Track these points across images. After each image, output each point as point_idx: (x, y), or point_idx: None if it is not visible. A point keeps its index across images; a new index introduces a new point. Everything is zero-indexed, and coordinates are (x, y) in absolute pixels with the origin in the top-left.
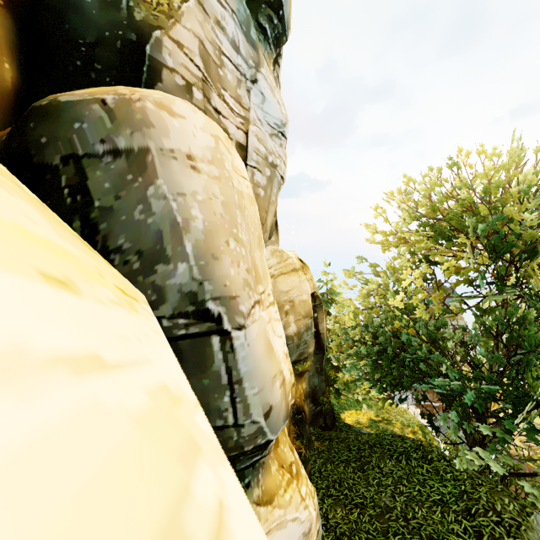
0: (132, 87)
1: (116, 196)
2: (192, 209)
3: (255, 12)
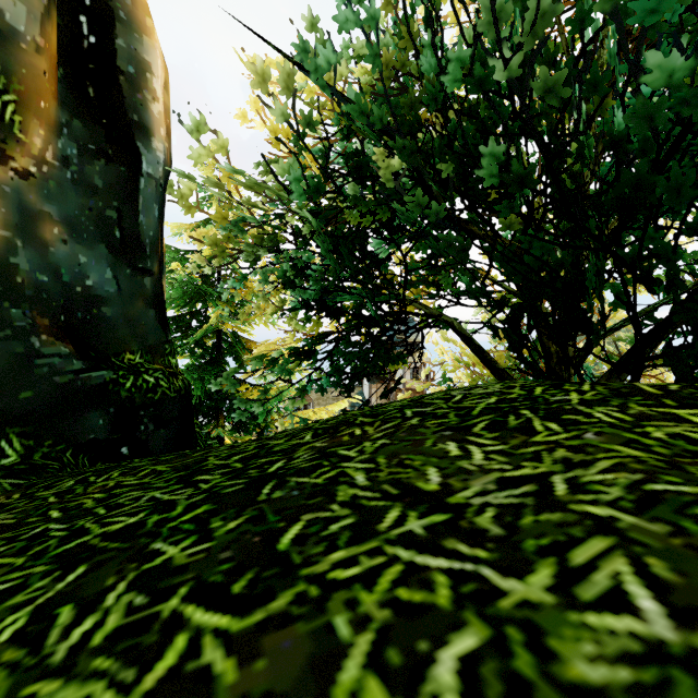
0: None
1: None
2: None
3: None
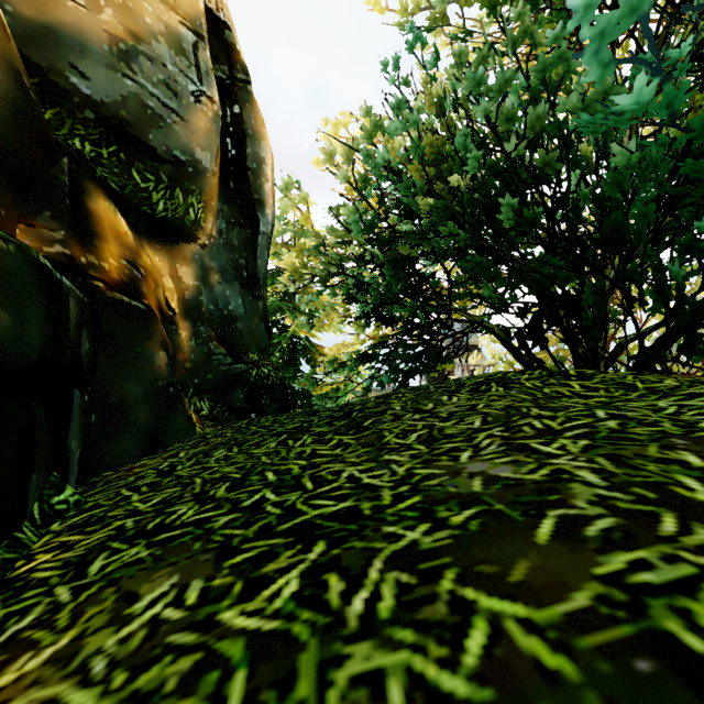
0: None
1: None
2: None
3: None
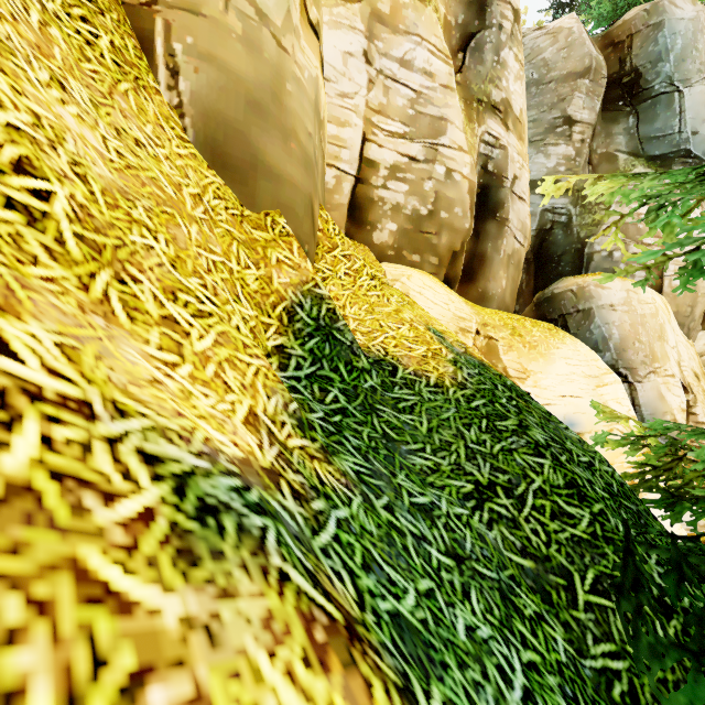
0: (578, 269)
1: (579, 328)
2: (612, 330)
3: (667, 166)
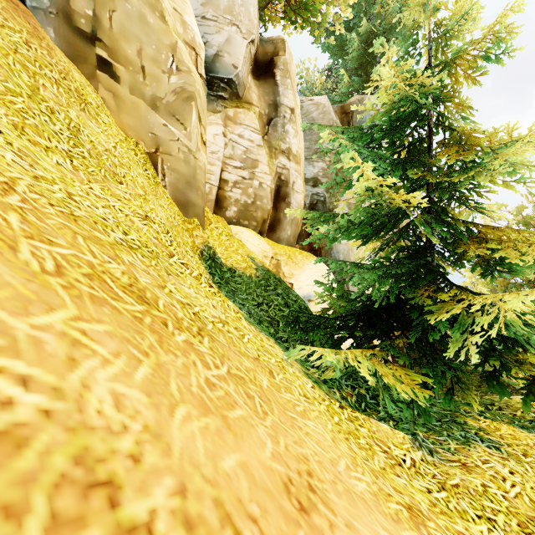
0: None
1: (327, 254)
2: (340, 256)
3: None
